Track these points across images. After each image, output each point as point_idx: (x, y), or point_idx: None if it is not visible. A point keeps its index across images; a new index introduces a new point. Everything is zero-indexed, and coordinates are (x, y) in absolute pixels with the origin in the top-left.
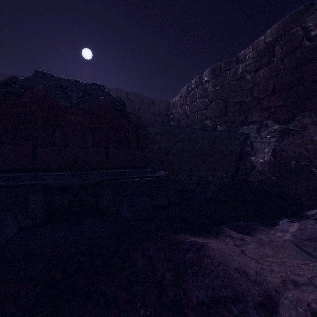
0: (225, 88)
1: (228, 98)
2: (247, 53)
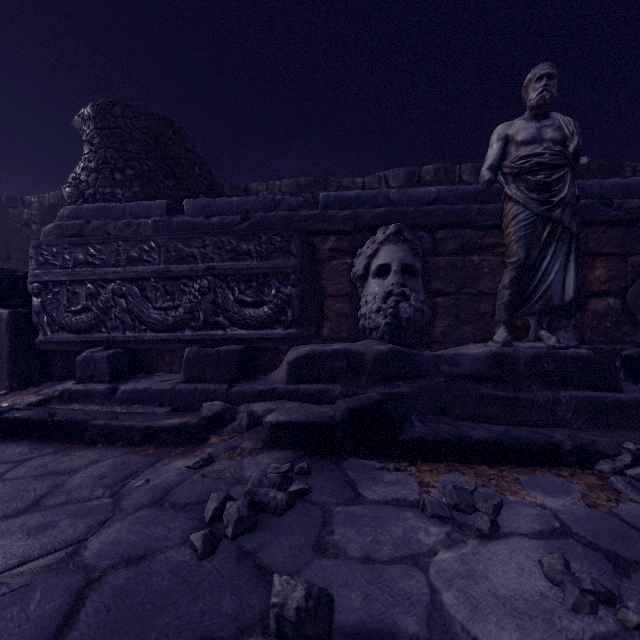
0: (7, 229)
1: (11, 242)
2: (33, 201)
